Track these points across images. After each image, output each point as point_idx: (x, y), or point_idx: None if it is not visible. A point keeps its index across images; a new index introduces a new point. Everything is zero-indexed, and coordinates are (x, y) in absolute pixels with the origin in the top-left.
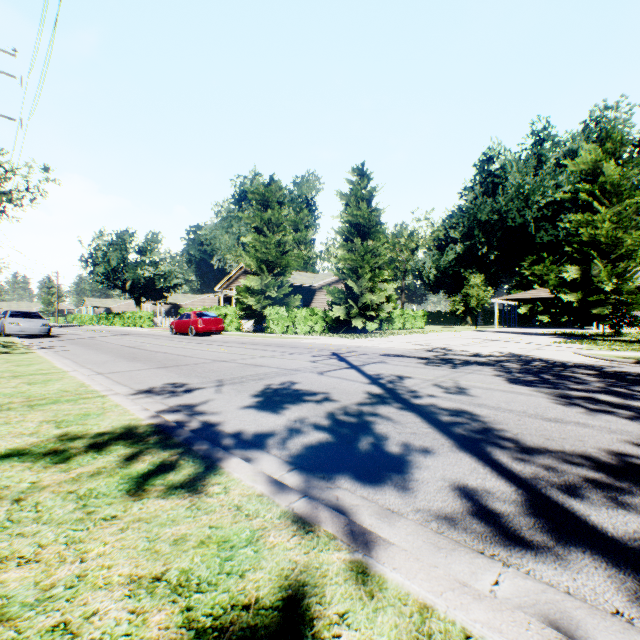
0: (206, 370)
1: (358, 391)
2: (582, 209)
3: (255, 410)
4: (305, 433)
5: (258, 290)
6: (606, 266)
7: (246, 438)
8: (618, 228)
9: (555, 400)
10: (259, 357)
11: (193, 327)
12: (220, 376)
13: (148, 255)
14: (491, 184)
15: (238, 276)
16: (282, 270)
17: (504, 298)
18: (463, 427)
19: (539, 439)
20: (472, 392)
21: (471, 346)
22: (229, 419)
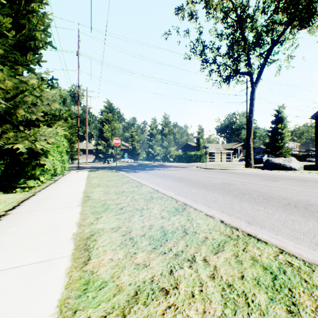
0: None
1: None
2: None
3: None
4: None
5: None
6: (69, 144)
7: None
8: (72, 135)
9: None
10: None
11: None
12: None
13: None
14: None
15: None
16: None
17: None
18: None
19: None
20: None
21: None
22: None
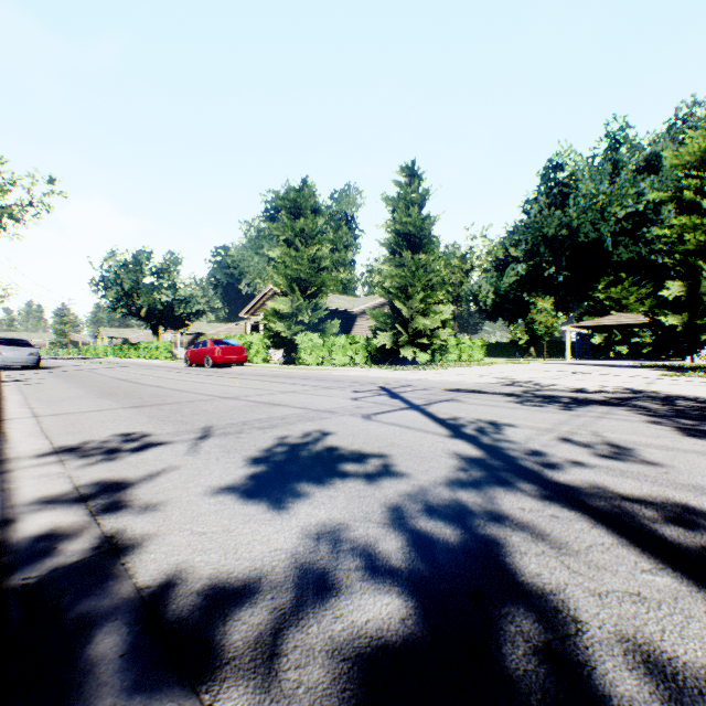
0: (196, 411)
1: (436, 452)
2: (685, 212)
3: (238, 499)
4: (339, 592)
5: (288, 314)
6: None
7: (172, 615)
8: None
9: None
10: (280, 392)
11: (210, 357)
12: (211, 421)
13: (166, 278)
14: (559, 195)
15: (267, 300)
16: (317, 290)
17: (577, 325)
18: None
19: None
20: (647, 455)
21: (560, 379)
22: (169, 528)
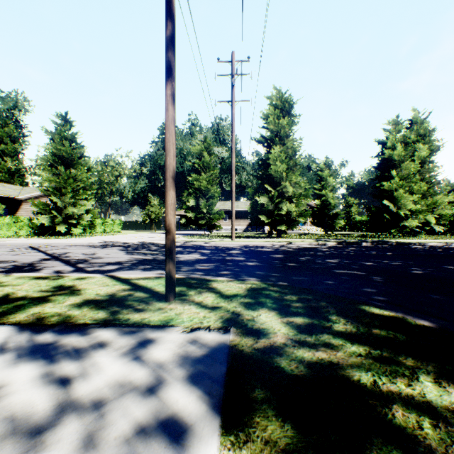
0: None
1: (36, 258)
2: (197, 172)
3: None
4: None
5: None
6: (206, 201)
7: None
8: (209, 184)
9: (127, 253)
10: None
11: None
12: None
13: None
14: None
15: None
16: None
17: None
18: (76, 262)
19: (100, 261)
20: (97, 254)
21: (131, 240)
22: None
